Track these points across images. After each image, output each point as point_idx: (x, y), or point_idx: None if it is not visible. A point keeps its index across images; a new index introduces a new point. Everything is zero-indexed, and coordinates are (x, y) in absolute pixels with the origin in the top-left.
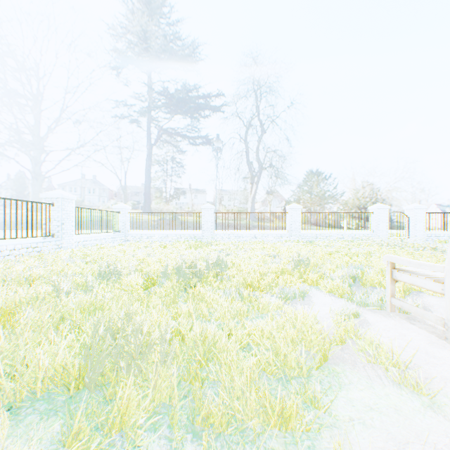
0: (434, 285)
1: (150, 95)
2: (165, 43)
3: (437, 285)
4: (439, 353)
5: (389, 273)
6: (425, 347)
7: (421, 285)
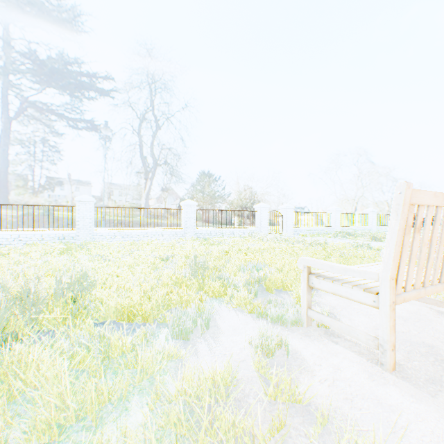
0: (363, 296)
1: (3, 48)
2: None
3: (368, 295)
4: (391, 396)
5: (306, 279)
6: (372, 389)
7: (346, 294)
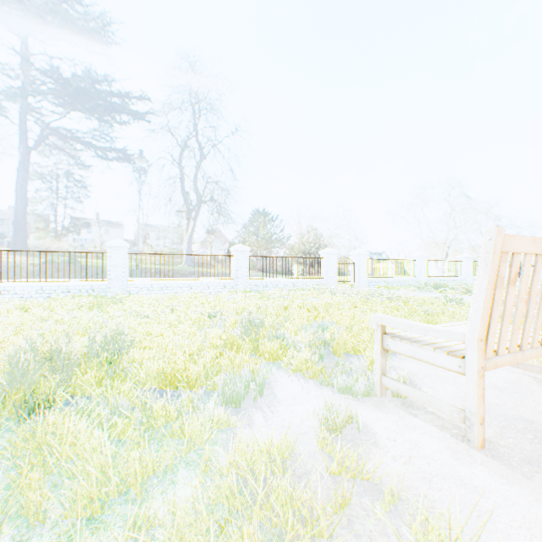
0: (447, 360)
1: (22, 66)
2: None
3: (452, 359)
4: (477, 477)
5: (380, 340)
6: (455, 468)
7: (427, 358)
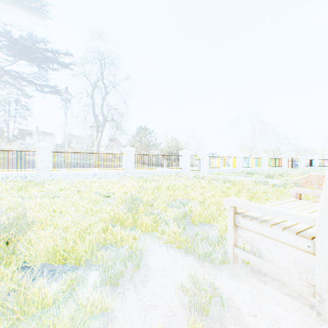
0: (295, 240)
1: None
2: None
3: (301, 239)
4: None
5: (233, 219)
6: None
7: (276, 237)
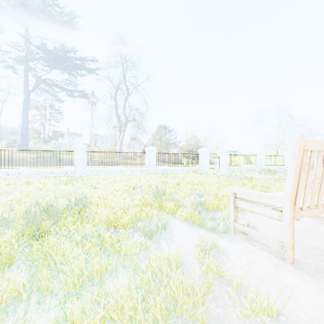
0: (272, 213)
1: (26, 44)
2: (42, 1)
3: (275, 212)
4: (288, 279)
5: (233, 201)
6: (275, 274)
7: (260, 212)
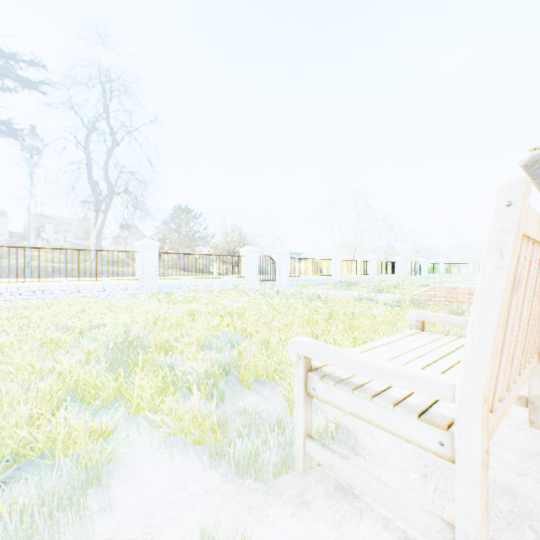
0: (417, 428)
1: None
2: None
3: (428, 428)
4: None
5: (303, 381)
6: None
7: (381, 421)
